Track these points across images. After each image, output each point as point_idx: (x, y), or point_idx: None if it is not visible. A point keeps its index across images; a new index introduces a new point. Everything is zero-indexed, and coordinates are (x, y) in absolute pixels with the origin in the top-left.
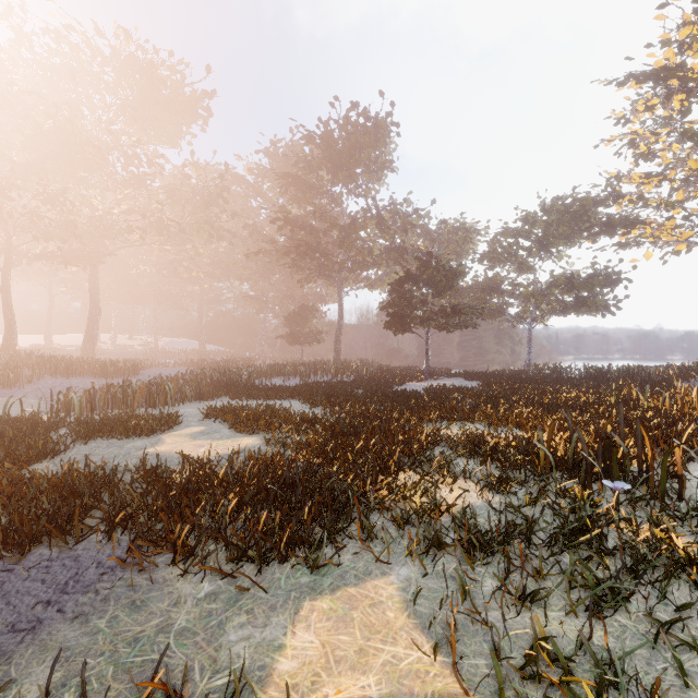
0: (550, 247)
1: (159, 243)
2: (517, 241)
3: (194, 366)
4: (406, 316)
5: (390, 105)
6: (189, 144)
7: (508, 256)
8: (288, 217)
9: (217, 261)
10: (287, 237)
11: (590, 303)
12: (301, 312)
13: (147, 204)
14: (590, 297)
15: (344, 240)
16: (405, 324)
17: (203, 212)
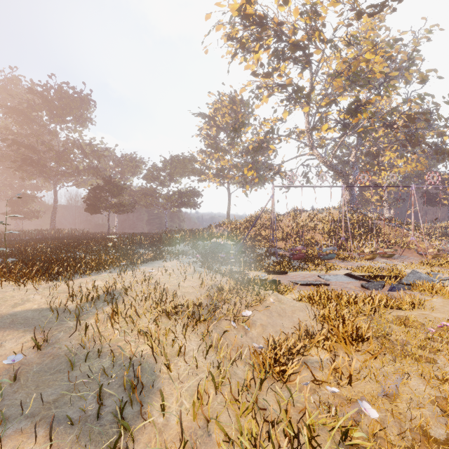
0: (173, 177)
1: None
2: (159, 172)
3: None
4: (97, 206)
5: (90, 90)
6: None
7: (155, 179)
8: (16, 140)
9: None
10: (15, 152)
11: (187, 203)
12: (22, 197)
13: None
14: (187, 201)
15: (59, 160)
16: (96, 210)
17: None
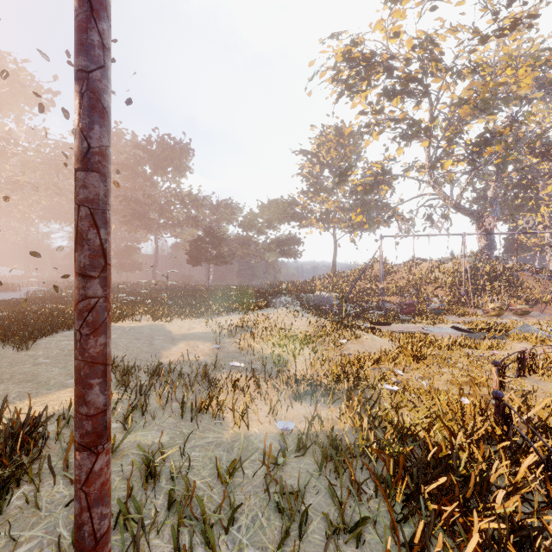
0: (271, 223)
1: (3, 192)
2: (256, 219)
3: (48, 286)
4: (199, 258)
5: (189, 139)
6: (29, 119)
7: (252, 226)
8: (127, 195)
9: (48, 206)
10: (126, 208)
11: (287, 253)
12: (127, 250)
13: (3, 167)
14: (287, 250)
15: (162, 212)
16: (198, 262)
17: (47, 175)
